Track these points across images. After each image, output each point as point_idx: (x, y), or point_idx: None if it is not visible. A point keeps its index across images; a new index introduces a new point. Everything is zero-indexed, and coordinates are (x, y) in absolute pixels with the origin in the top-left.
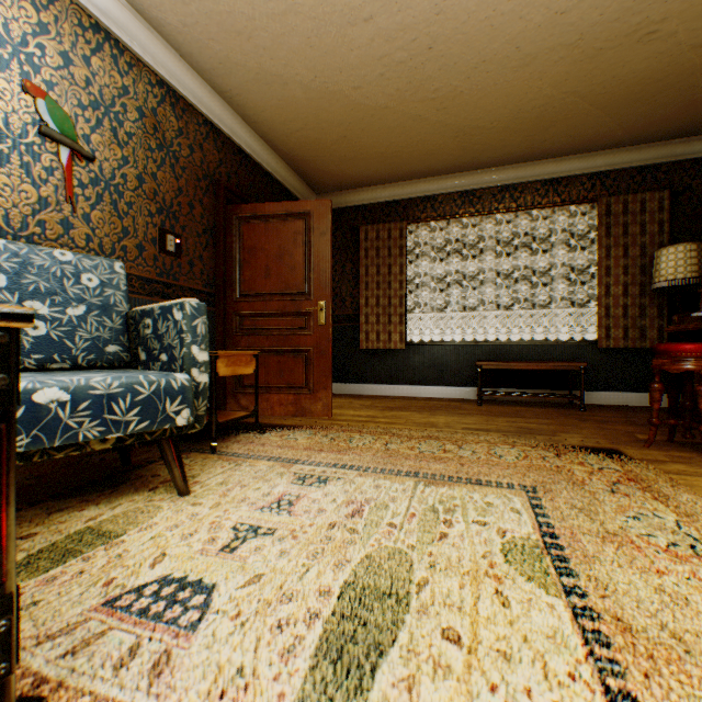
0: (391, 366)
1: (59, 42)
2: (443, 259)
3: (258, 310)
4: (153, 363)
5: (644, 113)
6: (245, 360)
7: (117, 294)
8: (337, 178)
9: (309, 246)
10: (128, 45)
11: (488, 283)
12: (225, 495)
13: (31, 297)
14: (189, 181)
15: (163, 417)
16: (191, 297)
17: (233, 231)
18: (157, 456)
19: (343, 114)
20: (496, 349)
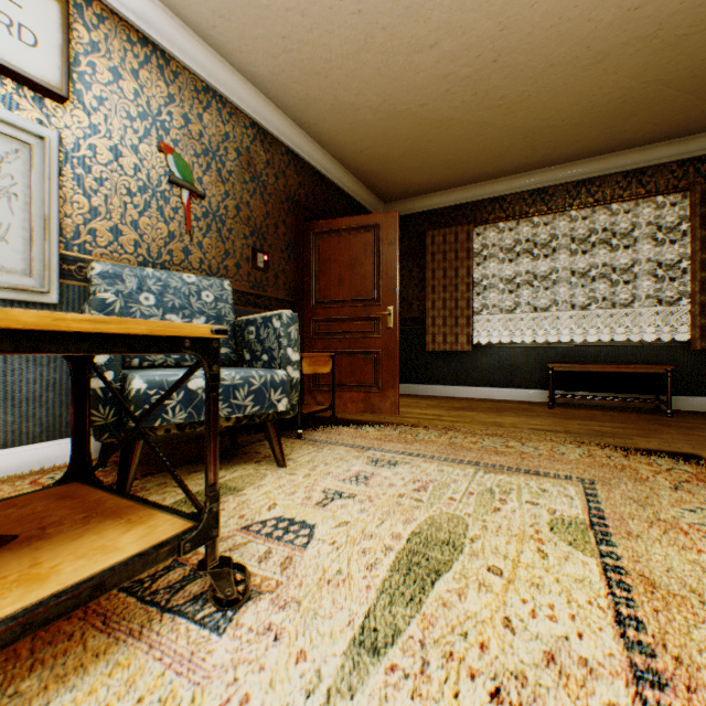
0: (457, 368)
1: (182, 107)
2: (513, 259)
3: (332, 316)
4: (255, 362)
5: None
6: (323, 360)
7: (226, 307)
8: (404, 187)
9: (378, 255)
10: (229, 98)
11: (562, 282)
12: (313, 469)
13: (170, 312)
14: (274, 205)
15: (269, 403)
16: (276, 306)
17: (309, 246)
18: (254, 439)
19: (410, 129)
20: (570, 351)
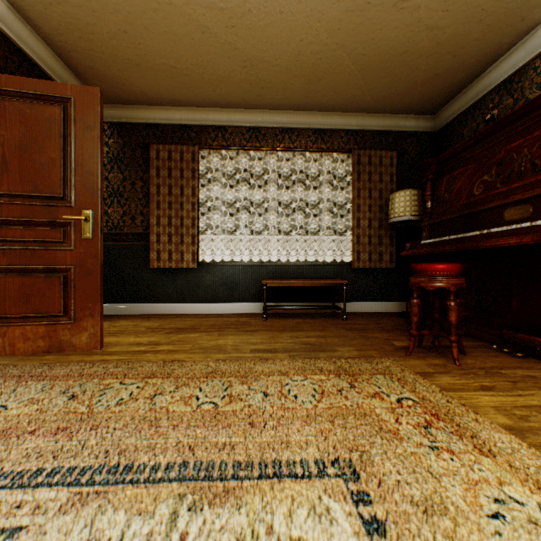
0: (184, 285)
1: None
2: (234, 187)
3: None
4: None
5: (386, 84)
6: None
7: None
8: (123, 86)
9: (70, 140)
10: None
11: (272, 211)
12: None
13: None
14: None
15: None
16: None
17: None
18: None
19: None
20: (278, 268)
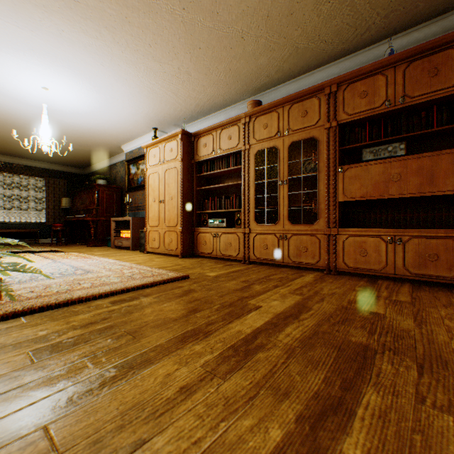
0: None
1: None
2: None
3: None
4: None
5: (58, 160)
6: None
7: None
8: None
9: None
10: None
11: (1, 198)
12: None
13: None
14: None
15: None
16: None
17: None
18: None
19: None
20: (5, 225)
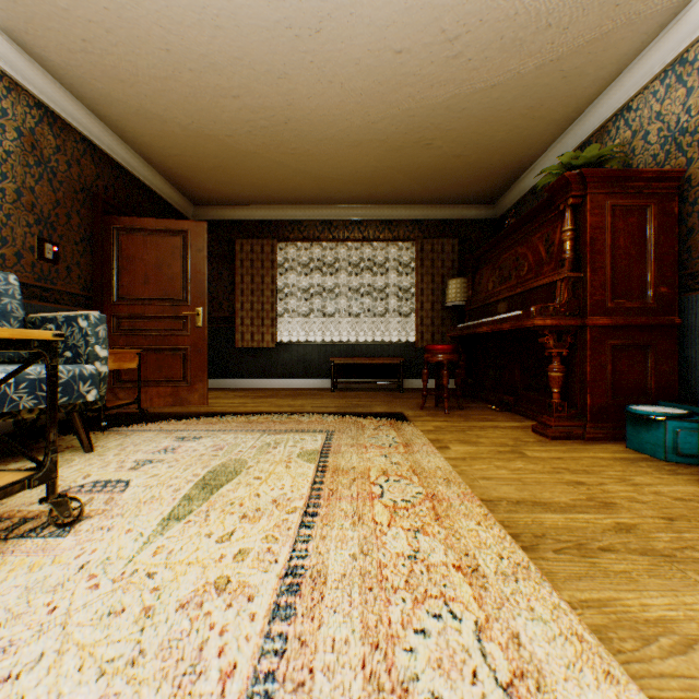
0: (264, 363)
1: None
2: (309, 273)
3: (137, 313)
4: None
5: (438, 187)
6: (130, 357)
7: (14, 302)
8: (214, 195)
9: (188, 259)
10: (8, 72)
11: (343, 295)
12: (123, 450)
13: None
14: (67, 194)
15: (79, 395)
16: (69, 300)
17: (111, 240)
18: None
19: (219, 151)
20: (348, 348)
